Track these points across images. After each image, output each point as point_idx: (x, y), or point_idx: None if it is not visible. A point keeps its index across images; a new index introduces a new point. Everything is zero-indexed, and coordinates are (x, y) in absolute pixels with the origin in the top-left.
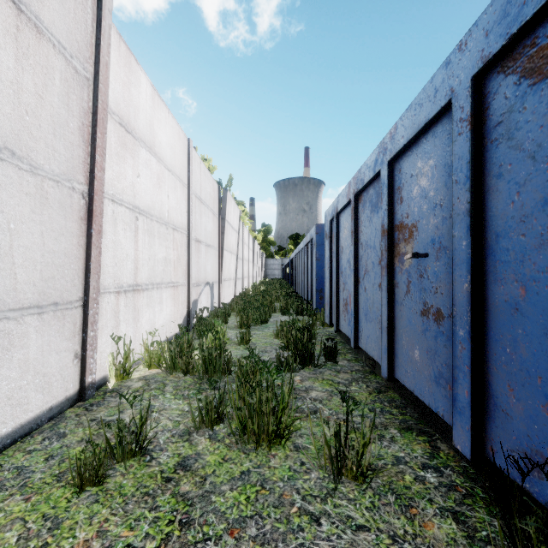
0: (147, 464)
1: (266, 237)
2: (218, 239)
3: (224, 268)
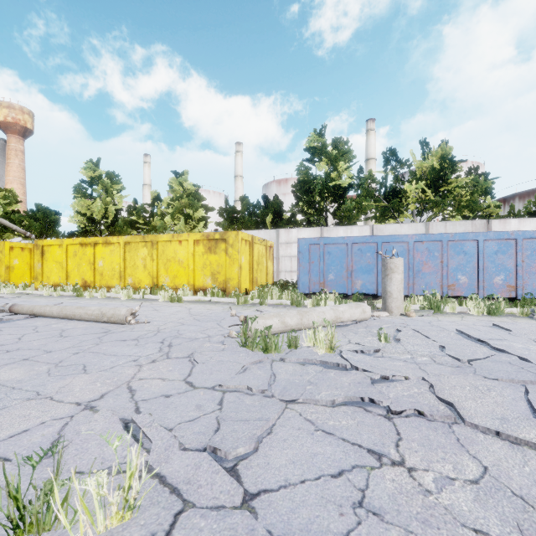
0: None
1: None
2: None
3: None
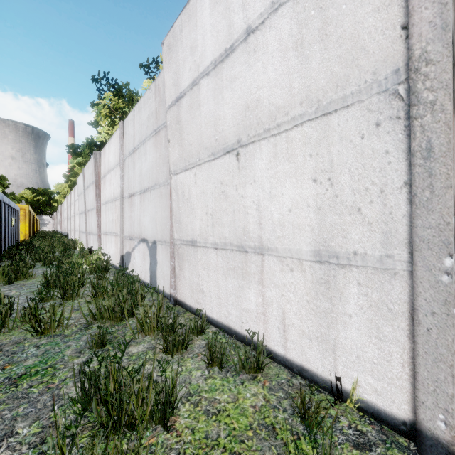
0: None
1: None
2: None
3: (185, 214)
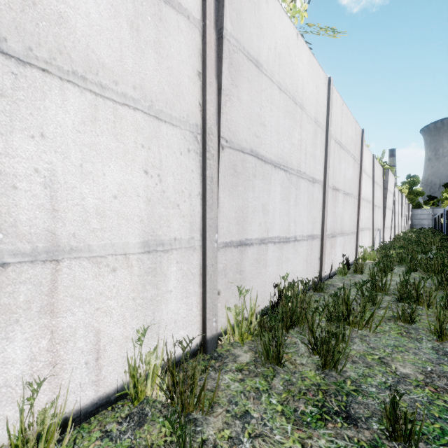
0: (395, 273)
1: (412, 188)
2: (382, 202)
3: (385, 220)
